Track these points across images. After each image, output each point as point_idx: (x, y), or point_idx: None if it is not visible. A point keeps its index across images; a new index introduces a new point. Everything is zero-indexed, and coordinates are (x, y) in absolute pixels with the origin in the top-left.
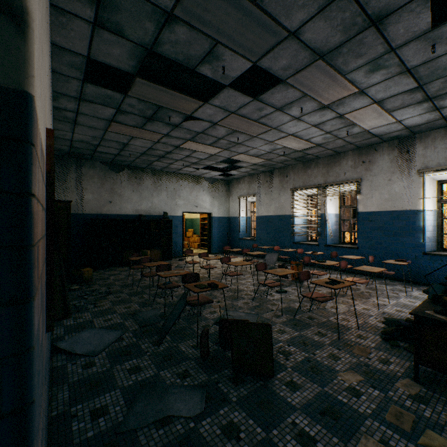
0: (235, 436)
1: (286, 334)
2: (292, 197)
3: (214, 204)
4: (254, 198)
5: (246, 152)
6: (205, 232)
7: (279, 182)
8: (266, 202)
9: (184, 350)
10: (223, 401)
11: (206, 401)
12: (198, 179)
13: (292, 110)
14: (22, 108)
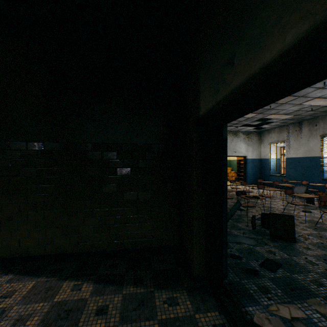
0: (272, 253)
1: (307, 231)
2: (321, 142)
3: (248, 150)
4: (283, 143)
5: (276, 113)
6: (240, 170)
7: (308, 130)
8: (295, 146)
9: (240, 226)
10: (265, 244)
11: (256, 242)
12: (236, 133)
13: (315, 84)
14: (226, 141)
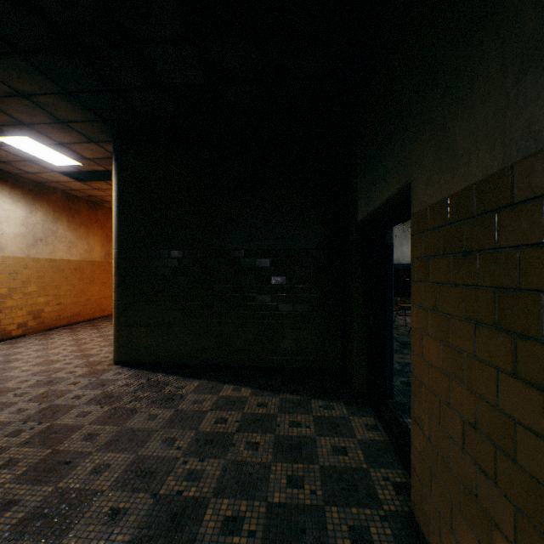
0: None
1: None
2: None
3: None
4: None
5: None
6: None
7: None
8: None
9: None
10: None
11: None
12: None
13: None
14: (392, 246)
